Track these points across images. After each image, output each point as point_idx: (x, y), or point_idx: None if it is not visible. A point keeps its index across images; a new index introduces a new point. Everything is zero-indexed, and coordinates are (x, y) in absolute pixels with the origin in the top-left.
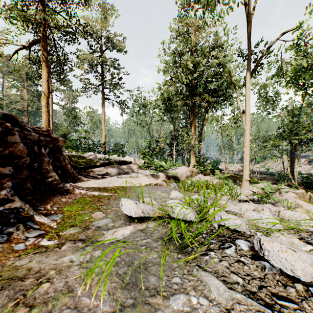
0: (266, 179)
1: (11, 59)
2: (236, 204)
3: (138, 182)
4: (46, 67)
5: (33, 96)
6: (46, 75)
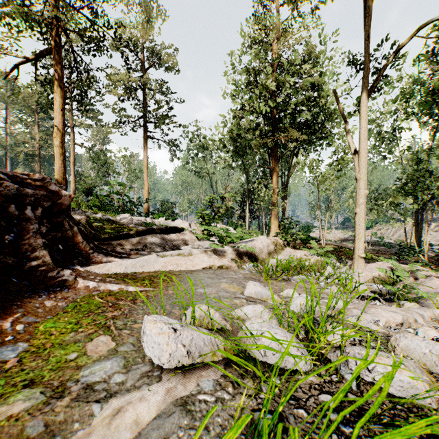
0: (381, 253)
1: (17, 83)
2: (366, 309)
3: (191, 264)
4: (60, 89)
5: (47, 134)
6: (61, 101)
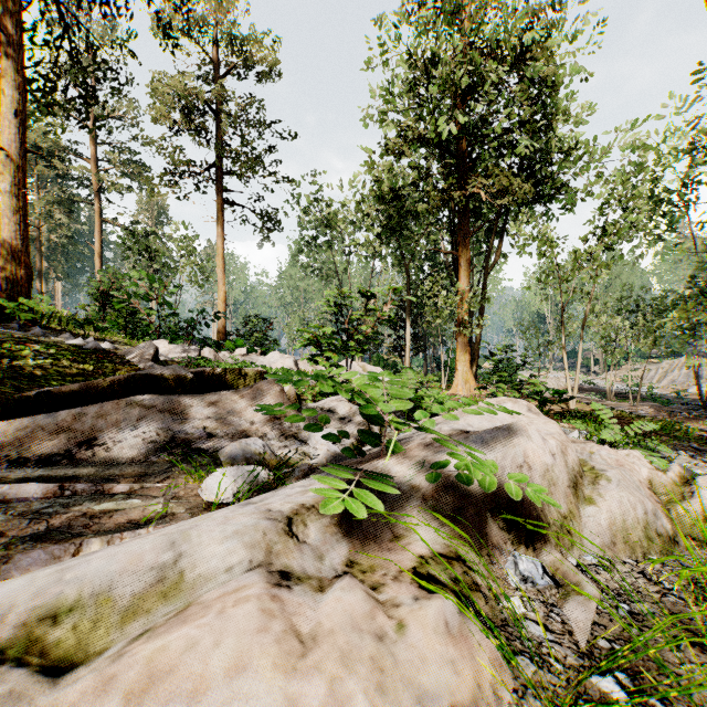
0: None
1: None
2: None
3: None
4: (13, 70)
5: (54, 203)
6: (15, 96)
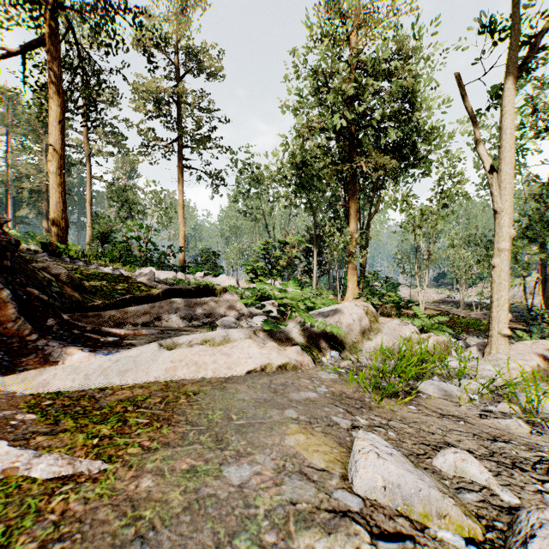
0: None
1: (21, 101)
2: None
3: (227, 361)
4: (57, 94)
5: None
6: (58, 111)
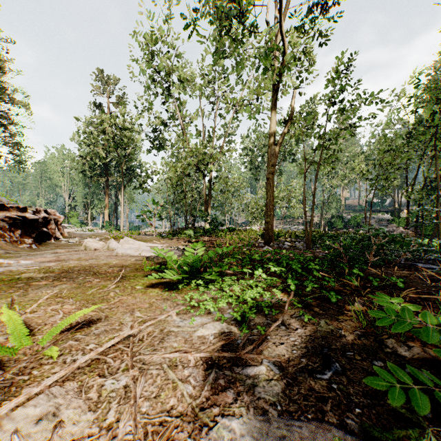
0: None
1: None
2: None
3: (72, 231)
4: None
5: None
6: None
